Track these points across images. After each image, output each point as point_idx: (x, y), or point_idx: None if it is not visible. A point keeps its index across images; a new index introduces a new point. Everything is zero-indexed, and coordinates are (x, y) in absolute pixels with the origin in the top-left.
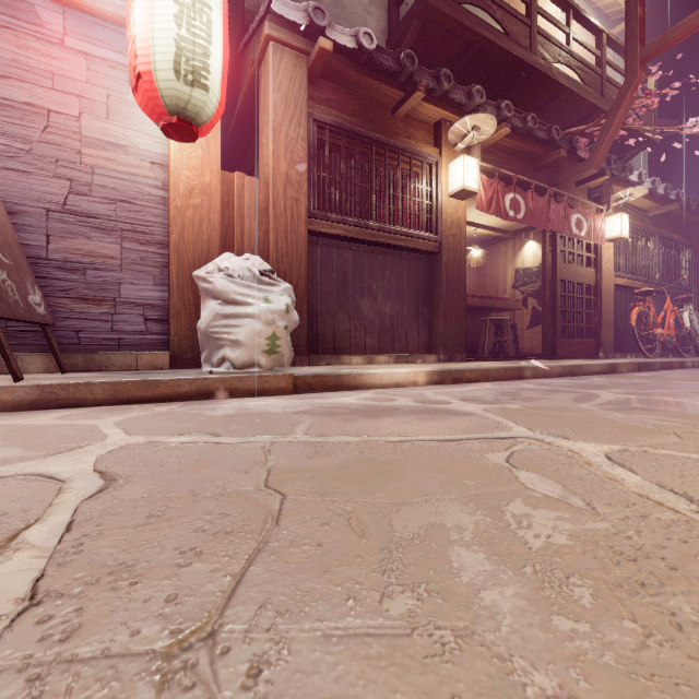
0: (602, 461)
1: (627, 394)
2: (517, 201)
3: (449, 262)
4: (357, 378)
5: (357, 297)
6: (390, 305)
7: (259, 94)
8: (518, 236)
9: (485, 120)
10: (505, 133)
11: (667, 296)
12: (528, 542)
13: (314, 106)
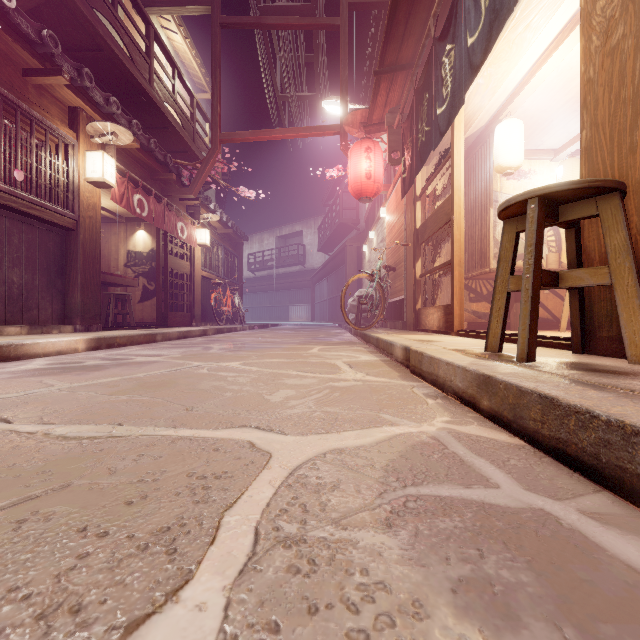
0: (241, 366)
1: (225, 345)
2: (143, 202)
3: (86, 241)
4: (19, 348)
5: None
6: (19, 273)
7: None
8: (130, 223)
9: (124, 133)
10: (136, 146)
11: (228, 287)
12: (242, 382)
13: None
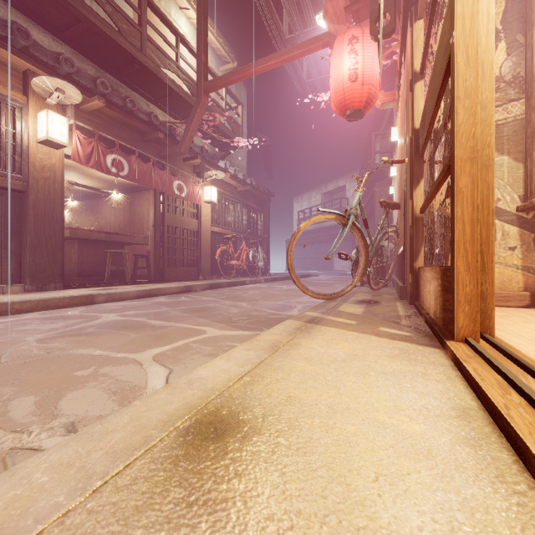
0: None
1: (123, 316)
2: (120, 161)
3: (39, 201)
4: None
5: None
6: None
7: None
8: None
9: (67, 86)
10: (101, 105)
11: (243, 241)
12: None
13: None
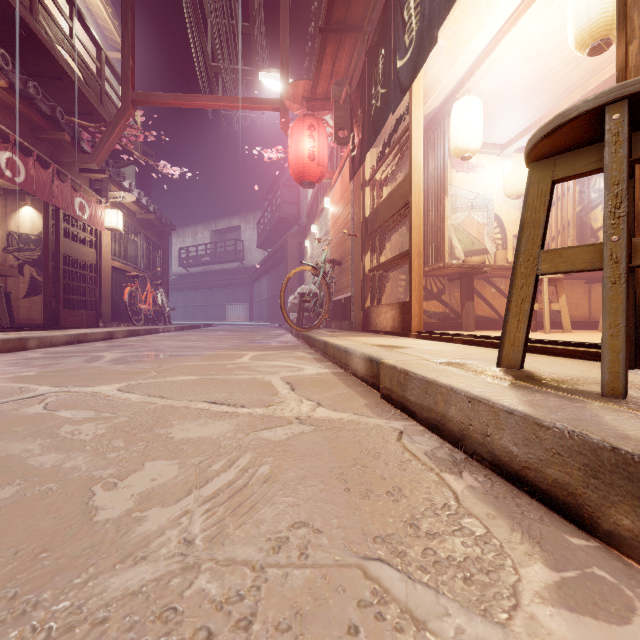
0: (116, 393)
1: (125, 353)
2: (16, 163)
3: None
4: None
5: None
6: None
7: None
8: (12, 196)
9: None
10: (0, 84)
11: (149, 281)
12: (83, 439)
13: None
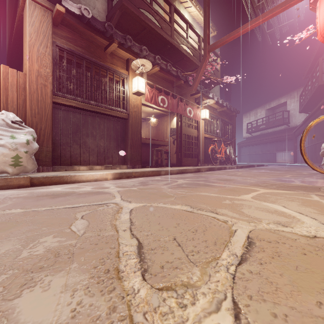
0: (126, 211)
1: (188, 181)
2: (164, 99)
3: (133, 123)
4: (72, 177)
5: (85, 137)
6: (103, 141)
7: (23, 25)
8: (171, 114)
9: (146, 62)
10: (157, 70)
11: (222, 142)
12: (19, 255)
13: (57, 38)
